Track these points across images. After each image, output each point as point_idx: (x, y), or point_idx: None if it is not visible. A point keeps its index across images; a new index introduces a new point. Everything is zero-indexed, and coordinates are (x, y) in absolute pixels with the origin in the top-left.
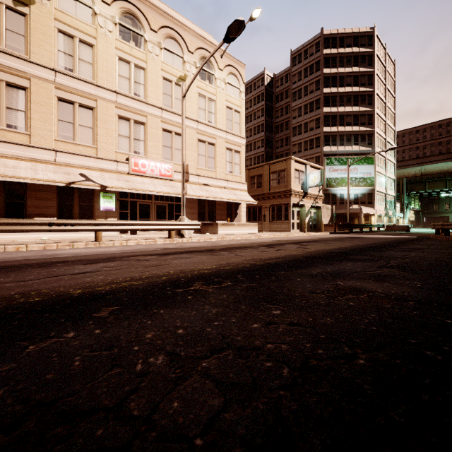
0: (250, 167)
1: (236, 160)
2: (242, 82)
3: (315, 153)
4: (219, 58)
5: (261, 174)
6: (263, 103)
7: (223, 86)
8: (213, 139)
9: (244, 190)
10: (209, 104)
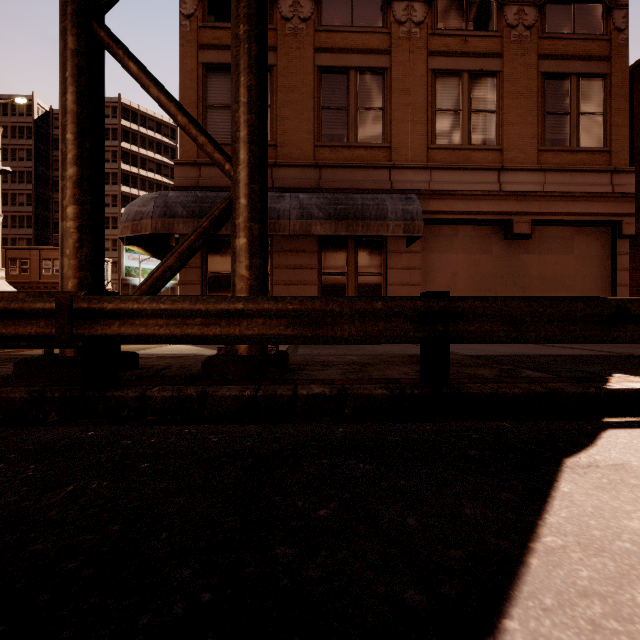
0: (9, 247)
1: None
2: None
3: (112, 235)
4: None
5: (28, 259)
6: (31, 142)
7: None
8: None
9: None
10: None
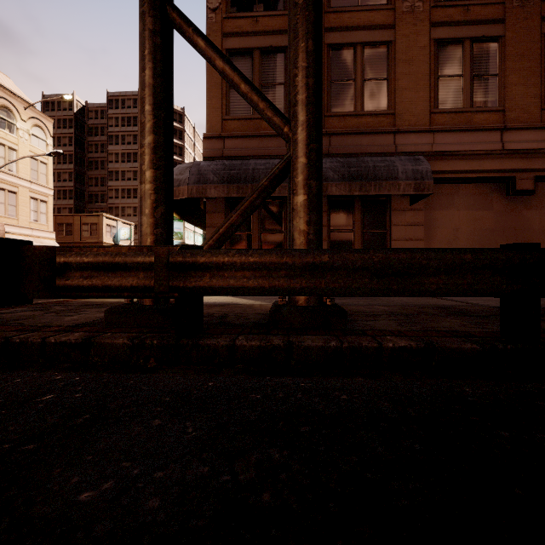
0: (57, 214)
1: (42, 209)
2: (50, 135)
3: (133, 203)
4: (22, 110)
5: (71, 223)
6: (72, 131)
7: (27, 137)
8: (15, 187)
9: (51, 238)
10: (10, 153)
